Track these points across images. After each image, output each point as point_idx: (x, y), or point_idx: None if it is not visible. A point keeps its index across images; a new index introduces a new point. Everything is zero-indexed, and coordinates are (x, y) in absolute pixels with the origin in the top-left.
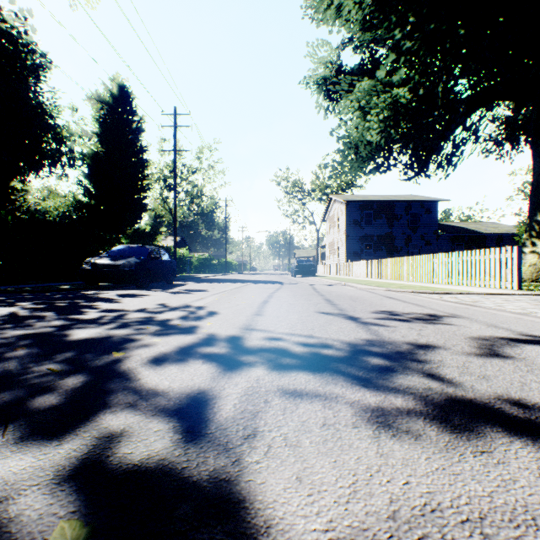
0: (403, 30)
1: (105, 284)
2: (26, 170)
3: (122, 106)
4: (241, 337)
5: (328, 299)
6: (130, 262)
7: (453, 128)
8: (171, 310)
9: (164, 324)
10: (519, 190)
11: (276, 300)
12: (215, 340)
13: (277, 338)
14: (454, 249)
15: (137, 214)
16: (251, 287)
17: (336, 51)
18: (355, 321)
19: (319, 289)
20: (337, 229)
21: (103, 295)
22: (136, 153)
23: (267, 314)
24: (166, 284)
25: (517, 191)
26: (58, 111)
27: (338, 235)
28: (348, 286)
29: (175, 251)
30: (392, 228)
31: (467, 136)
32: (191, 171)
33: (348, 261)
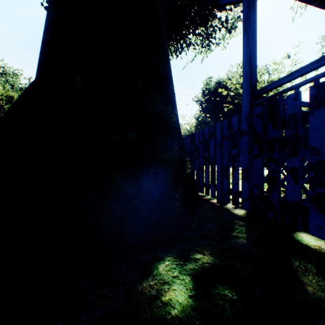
0: None
1: None
2: None
3: None
4: None
5: None
6: None
7: None
8: None
9: None
10: None
11: None
12: None
13: None
14: None
15: None
16: None
17: None
18: None
19: None
20: None
21: None
22: None
23: None
24: None
25: None
26: None
27: None
28: None
29: None
30: None
31: None
32: None
33: None
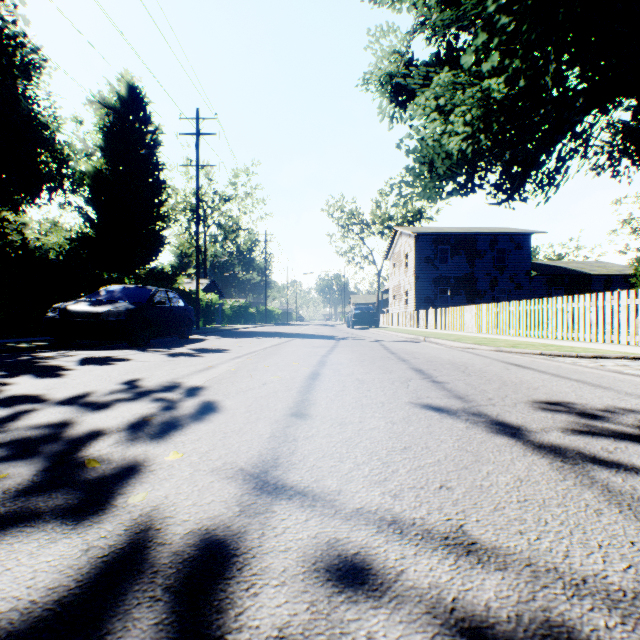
0: (499, 0)
1: (86, 341)
2: (18, 196)
3: (133, 113)
4: (230, 556)
5: (420, 370)
6: (118, 309)
7: (561, 134)
8: (132, 397)
9: (63, 455)
10: (624, 222)
11: (332, 372)
12: (127, 582)
13: (354, 565)
14: (551, 294)
15: (152, 249)
16: (293, 344)
17: (405, 37)
18: (528, 441)
19: (392, 348)
20: (403, 270)
21: (57, 360)
22: (150, 172)
23: (317, 412)
24: (178, 340)
25: (622, 223)
26: (58, 124)
27: (406, 277)
28: (431, 343)
29: (197, 295)
30: (474, 267)
31: (576, 147)
32: (224, 200)
33: (418, 309)
